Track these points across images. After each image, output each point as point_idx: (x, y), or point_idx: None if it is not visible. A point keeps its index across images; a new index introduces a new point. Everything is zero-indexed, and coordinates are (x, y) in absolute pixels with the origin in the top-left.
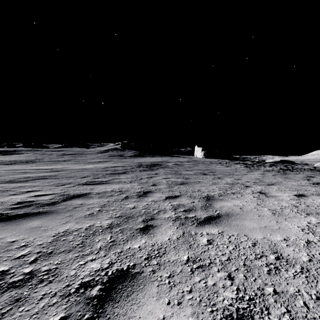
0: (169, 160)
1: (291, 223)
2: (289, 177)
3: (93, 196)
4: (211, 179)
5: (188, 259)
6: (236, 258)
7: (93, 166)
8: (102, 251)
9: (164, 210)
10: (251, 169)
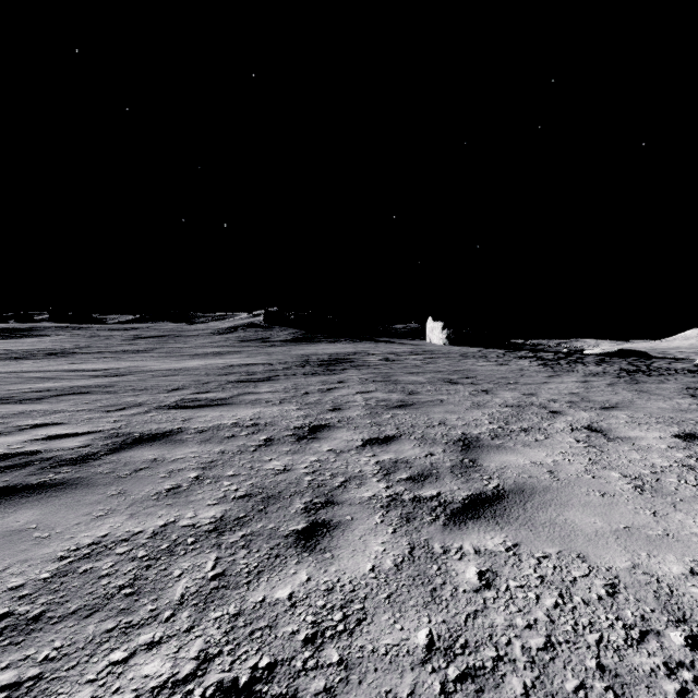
0: (371, 349)
1: (695, 519)
2: (647, 390)
3: (187, 438)
4: (469, 395)
5: (430, 642)
6: (572, 640)
7: (201, 364)
8: (186, 612)
9: (359, 478)
10: (556, 370)
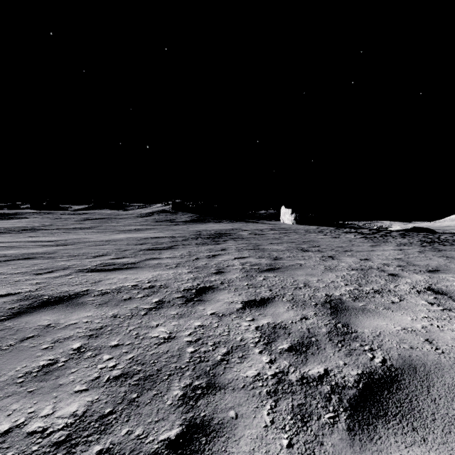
0: (243, 227)
1: None
2: (451, 256)
3: (88, 300)
4: (320, 260)
5: None
6: None
7: (125, 237)
8: None
9: (241, 348)
10: (375, 241)
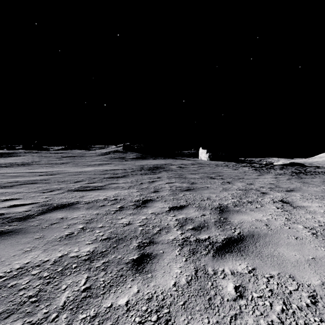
0: (173, 162)
1: None
2: (306, 182)
3: (80, 206)
4: (220, 184)
5: None
6: None
7: (92, 169)
8: (65, 314)
9: (167, 228)
10: (261, 172)
